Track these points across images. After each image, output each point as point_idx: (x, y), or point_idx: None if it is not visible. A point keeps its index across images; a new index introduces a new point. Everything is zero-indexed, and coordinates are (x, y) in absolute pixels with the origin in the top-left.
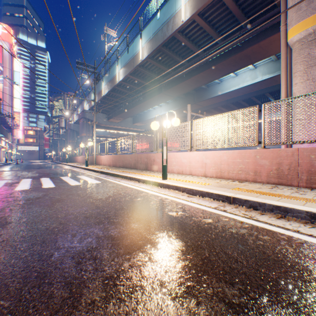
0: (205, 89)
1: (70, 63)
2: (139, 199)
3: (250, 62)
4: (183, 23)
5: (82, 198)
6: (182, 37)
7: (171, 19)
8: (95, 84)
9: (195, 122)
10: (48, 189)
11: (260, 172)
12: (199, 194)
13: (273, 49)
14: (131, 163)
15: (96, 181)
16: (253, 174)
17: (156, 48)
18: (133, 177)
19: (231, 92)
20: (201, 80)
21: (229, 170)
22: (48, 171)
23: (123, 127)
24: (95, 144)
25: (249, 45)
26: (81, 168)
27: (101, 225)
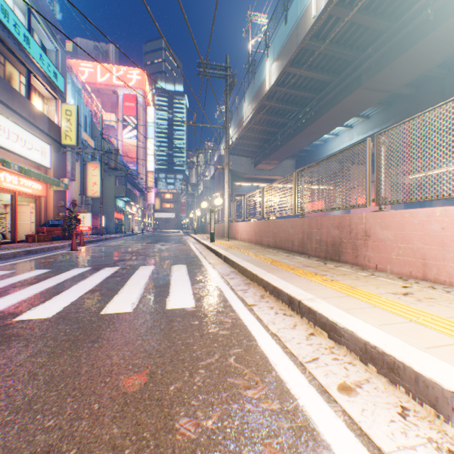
0: None
1: None
2: None
3: None
4: None
5: None
6: None
7: None
8: (226, 96)
9: None
10: None
11: None
12: None
13: None
14: (292, 240)
15: (186, 296)
16: None
17: None
18: (302, 306)
19: None
20: None
21: None
22: (149, 249)
23: (278, 176)
24: (226, 202)
25: None
26: (203, 245)
27: None
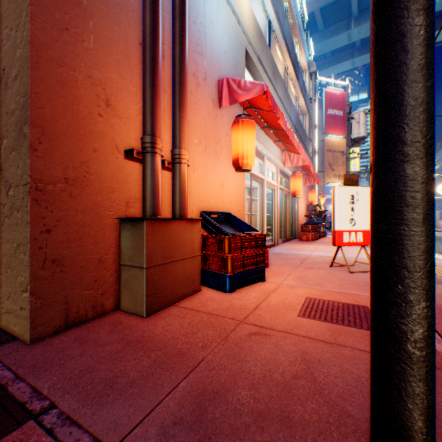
0: None
1: None
2: None
3: None
4: None
5: None
6: None
7: None
8: None
9: None
10: None
11: None
12: None
13: None
14: None
15: None
16: None
17: None
18: None
19: None
20: None
21: None
22: None
23: None
24: None
25: None
26: None
27: None
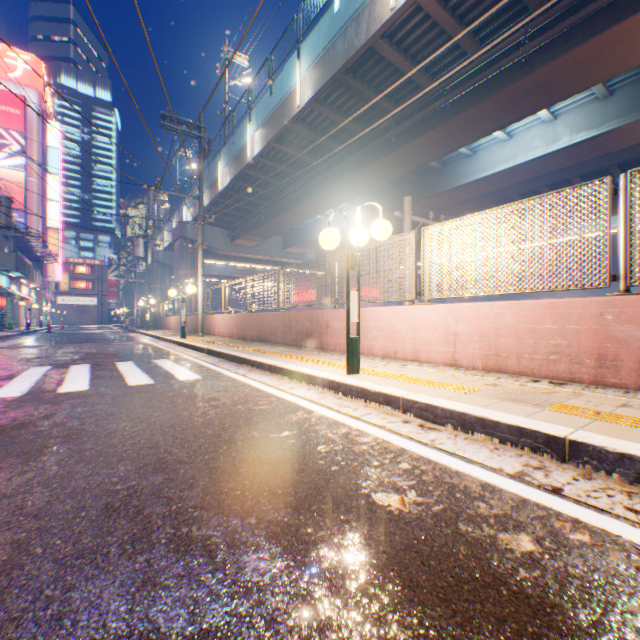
0: (437, 171)
1: (134, 102)
2: (287, 435)
3: (547, 101)
4: (394, 13)
5: (133, 427)
6: (390, 48)
7: (366, 9)
8: (200, 162)
9: (427, 233)
10: (65, 398)
11: (616, 359)
12: (453, 421)
13: (605, 65)
14: (276, 332)
15: (191, 374)
16: (594, 364)
17: (332, 78)
18: (277, 367)
19: (497, 174)
20: (430, 149)
21: (522, 351)
22: (98, 349)
23: (262, 256)
24: (200, 290)
25: (548, 57)
26: (171, 342)
27: (141, 559)
